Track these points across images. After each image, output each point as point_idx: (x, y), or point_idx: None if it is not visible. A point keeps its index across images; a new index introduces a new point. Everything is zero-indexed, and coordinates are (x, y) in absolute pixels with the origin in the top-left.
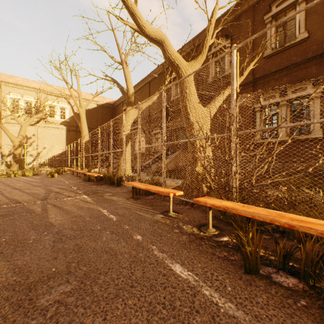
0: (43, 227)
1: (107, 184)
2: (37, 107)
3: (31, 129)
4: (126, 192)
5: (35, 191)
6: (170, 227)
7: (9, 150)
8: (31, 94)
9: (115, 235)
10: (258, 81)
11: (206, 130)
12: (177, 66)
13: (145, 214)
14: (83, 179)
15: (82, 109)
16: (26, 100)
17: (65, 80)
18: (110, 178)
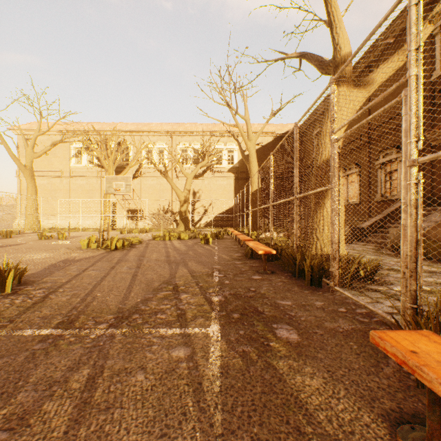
0: None
1: (285, 271)
2: (202, 153)
3: (198, 182)
4: (353, 339)
5: (148, 277)
6: None
7: (179, 207)
8: (198, 140)
9: None
10: None
11: None
12: None
13: None
14: (244, 253)
15: (250, 142)
16: (192, 148)
17: (227, 104)
18: (291, 260)
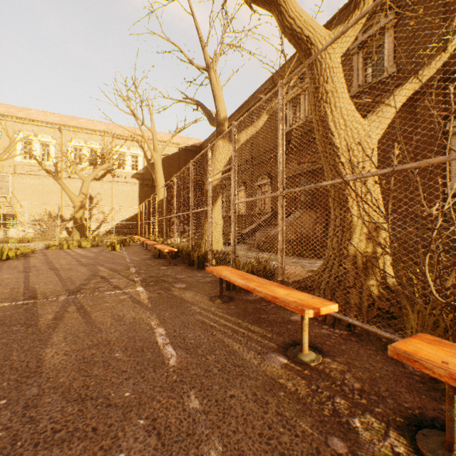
0: (15, 377)
1: (184, 263)
2: (102, 155)
3: (96, 186)
4: (210, 283)
5: (73, 274)
6: (313, 416)
7: (71, 212)
8: (96, 139)
9: (156, 440)
10: (455, 78)
11: (369, 164)
12: (307, 40)
13: (242, 351)
14: (152, 255)
15: (157, 153)
16: (89, 148)
17: (133, 114)
18: (188, 255)
